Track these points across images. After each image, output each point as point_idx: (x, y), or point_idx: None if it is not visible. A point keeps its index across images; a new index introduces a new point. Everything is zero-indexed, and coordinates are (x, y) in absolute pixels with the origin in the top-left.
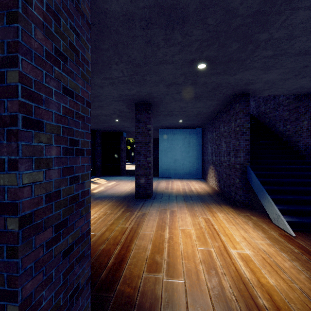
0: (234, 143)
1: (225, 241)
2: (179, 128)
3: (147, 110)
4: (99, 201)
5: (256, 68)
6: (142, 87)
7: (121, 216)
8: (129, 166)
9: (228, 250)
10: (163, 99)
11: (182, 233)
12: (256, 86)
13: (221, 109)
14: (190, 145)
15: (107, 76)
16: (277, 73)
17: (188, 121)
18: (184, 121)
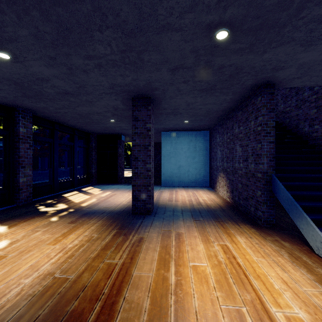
0: (255, 146)
1: (259, 289)
2: (184, 130)
3: (146, 106)
4: (86, 219)
5: (295, 41)
6: (139, 73)
7: (110, 244)
8: (129, 172)
9: (269, 309)
10: (166, 91)
11: (195, 274)
12: (287, 72)
13: (235, 106)
14: (196, 149)
15: (90, 53)
16: (320, 51)
17: (195, 121)
18: (190, 122)
